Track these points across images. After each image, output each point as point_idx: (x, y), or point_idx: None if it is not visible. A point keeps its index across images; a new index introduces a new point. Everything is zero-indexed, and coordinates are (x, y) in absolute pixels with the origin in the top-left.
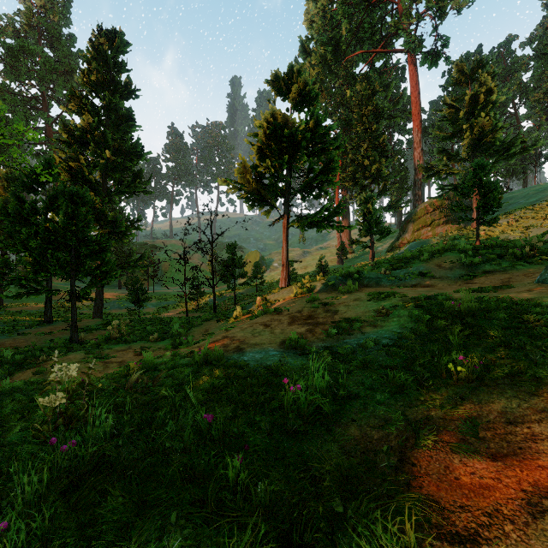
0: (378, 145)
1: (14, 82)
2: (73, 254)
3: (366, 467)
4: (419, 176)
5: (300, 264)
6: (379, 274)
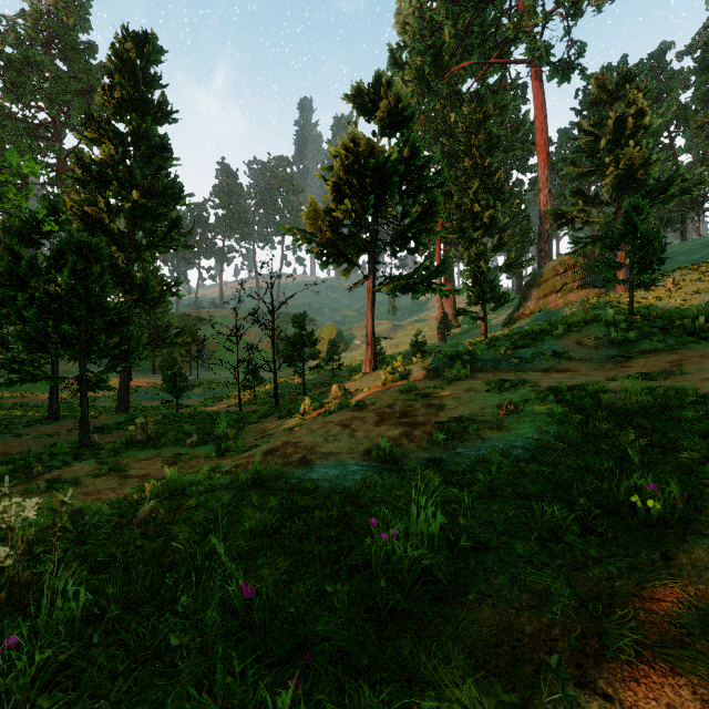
0: (491, 186)
1: (16, 104)
2: (83, 328)
3: (520, 697)
4: (546, 226)
5: (390, 341)
6: (498, 354)
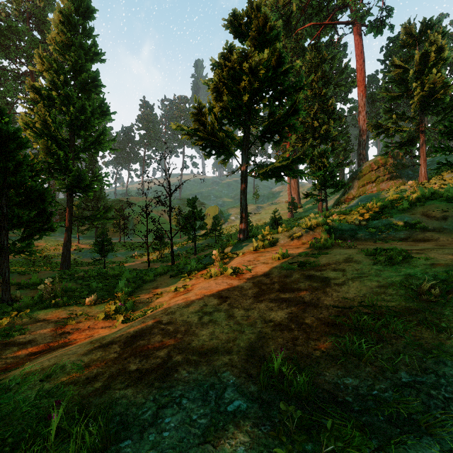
0: (326, 108)
1: (5, 59)
2: (4, 203)
3: None
4: (364, 137)
5: (255, 217)
6: (353, 225)
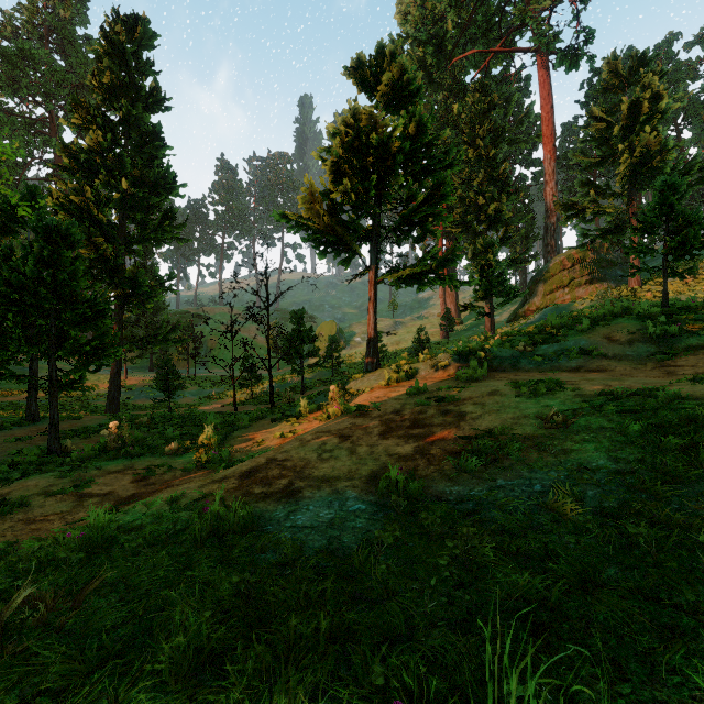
0: (496, 178)
1: (12, 98)
2: (52, 322)
3: None
4: (553, 220)
5: (391, 338)
6: (516, 351)
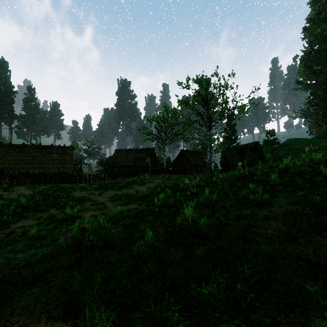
0: None
1: None
2: None
3: None
4: None
5: None
6: None
